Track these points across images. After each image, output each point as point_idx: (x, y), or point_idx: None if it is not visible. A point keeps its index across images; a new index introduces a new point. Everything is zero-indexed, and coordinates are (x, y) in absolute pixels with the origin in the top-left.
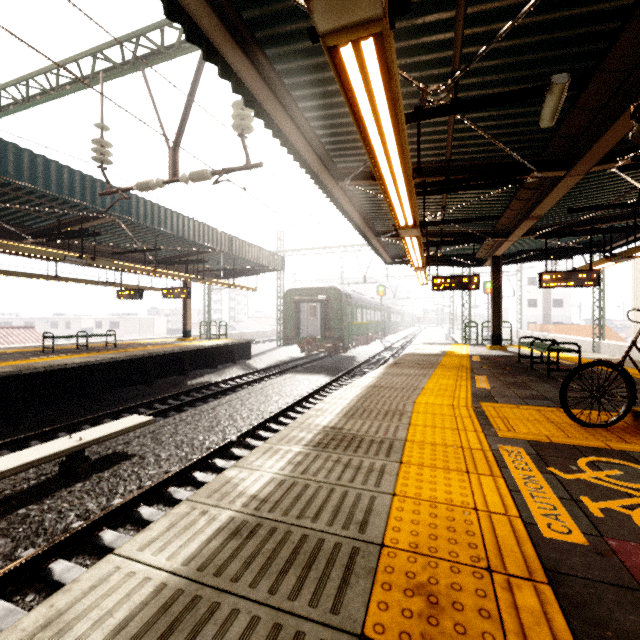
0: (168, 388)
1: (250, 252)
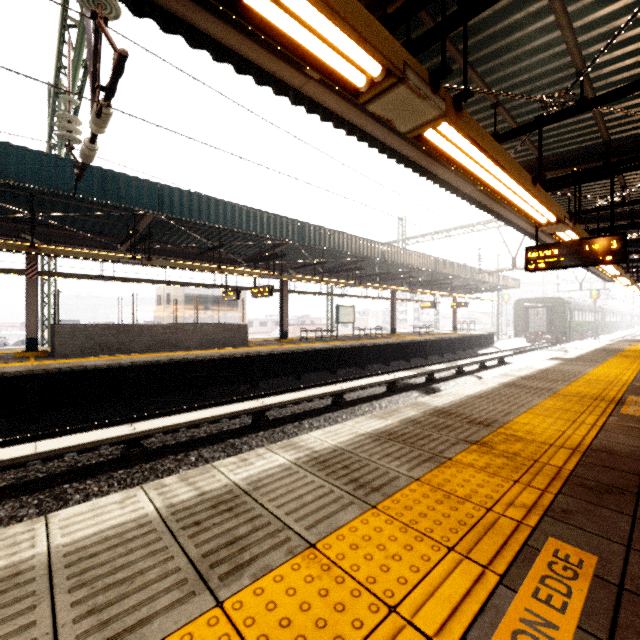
0: (472, 353)
1: (505, 281)
